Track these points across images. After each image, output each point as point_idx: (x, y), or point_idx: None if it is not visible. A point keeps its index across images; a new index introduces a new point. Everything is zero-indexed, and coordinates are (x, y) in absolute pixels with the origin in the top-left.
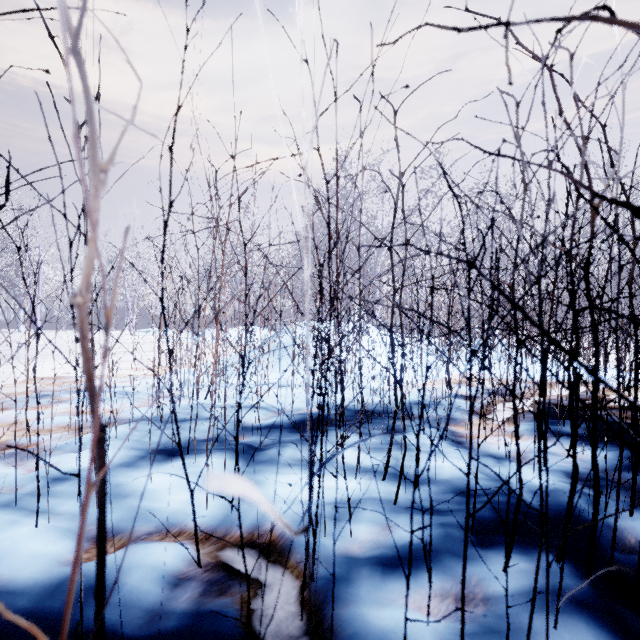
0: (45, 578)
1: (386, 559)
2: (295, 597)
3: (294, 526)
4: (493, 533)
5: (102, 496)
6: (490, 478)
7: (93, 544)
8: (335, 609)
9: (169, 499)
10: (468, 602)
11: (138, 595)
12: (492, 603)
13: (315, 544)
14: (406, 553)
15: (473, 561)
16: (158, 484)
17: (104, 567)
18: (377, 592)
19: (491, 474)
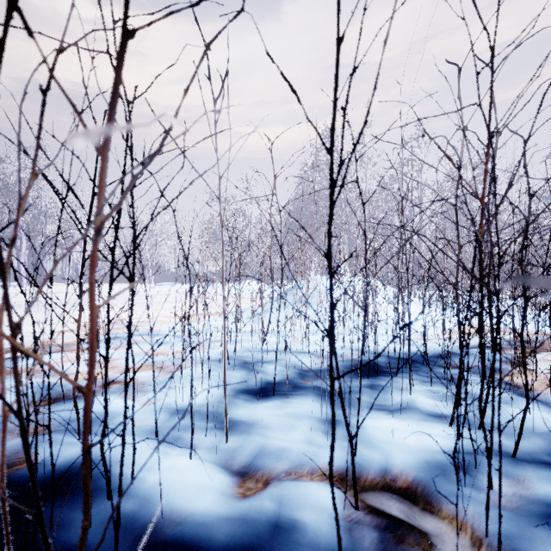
0: (223, 512)
1: None
2: None
3: (425, 473)
4: None
5: None
6: None
7: (241, 479)
8: None
9: (286, 439)
10: None
11: (324, 538)
12: None
13: (487, 499)
14: None
15: None
16: (269, 423)
17: None
18: None
19: None
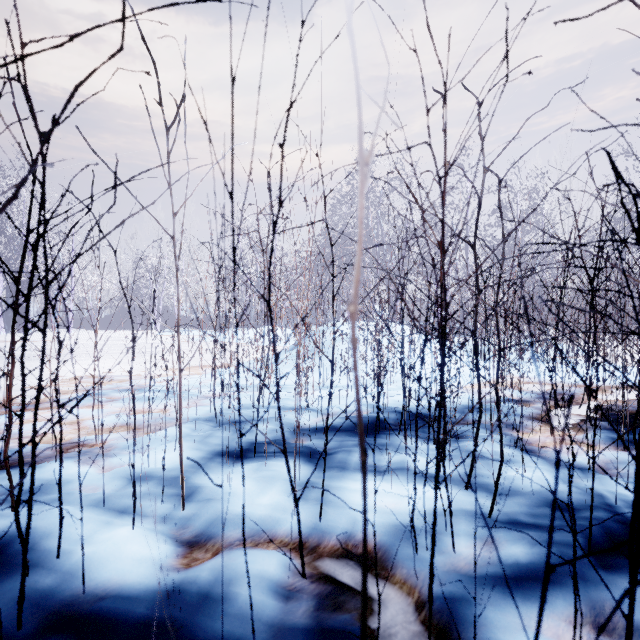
0: (154, 584)
1: (503, 578)
2: (412, 616)
3: (389, 537)
4: (611, 553)
5: (365, 526)
6: (583, 491)
7: (188, 549)
8: (466, 633)
9: (252, 504)
10: (609, 632)
11: (254, 607)
12: (639, 635)
13: (431, 560)
14: (523, 573)
15: (600, 585)
16: (236, 488)
17: (366, 605)
18: (506, 616)
19: (581, 486)
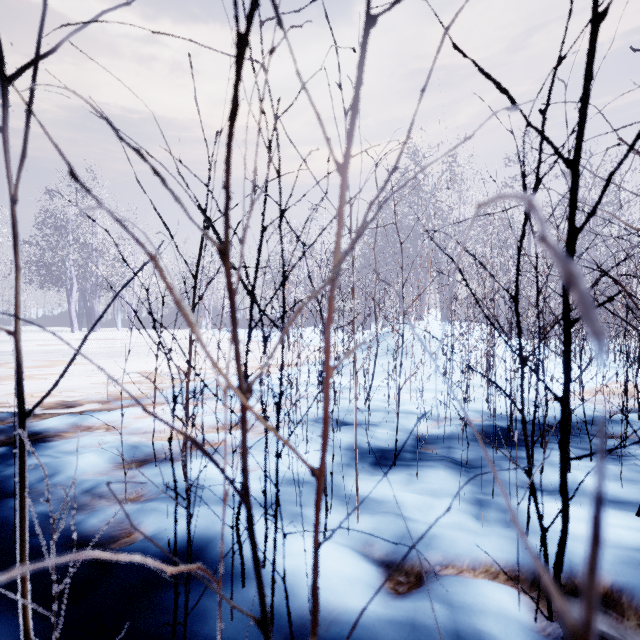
0: (382, 612)
1: None
2: None
3: (627, 578)
4: None
5: None
6: None
7: (387, 570)
8: None
9: (430, 522)
10: None
11: None
12: None
13: None
14: None
15: None
16: (402, 501)
17: None
18: None
19: None
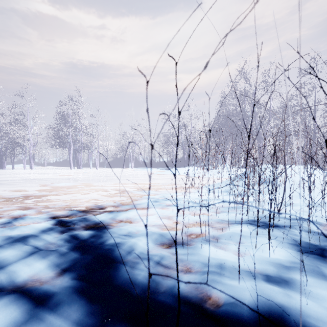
0: None
1: None
2: None
3: None
4: None
5: None
6: None
7: None
8: None
9: None
10: None
11: None
12: None
13: None
14: None
15: None
16: None
17: None
18: None
19: None
